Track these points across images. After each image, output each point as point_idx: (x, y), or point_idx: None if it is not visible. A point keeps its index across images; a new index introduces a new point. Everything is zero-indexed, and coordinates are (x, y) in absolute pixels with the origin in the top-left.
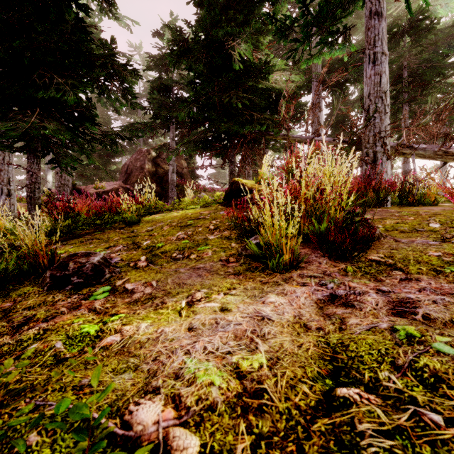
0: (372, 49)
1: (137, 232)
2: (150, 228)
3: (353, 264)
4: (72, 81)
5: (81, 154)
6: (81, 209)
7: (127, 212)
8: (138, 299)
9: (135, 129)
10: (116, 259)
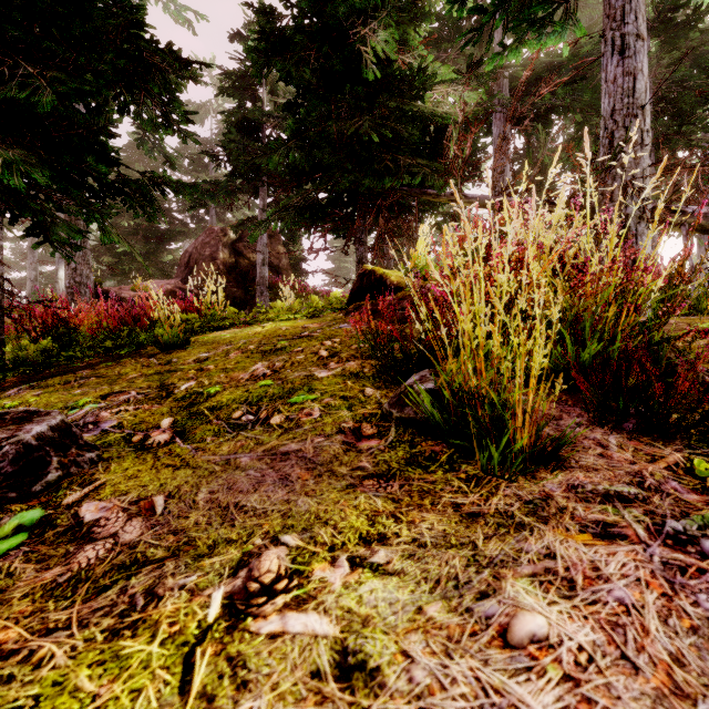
0: (618, 28)
1: (178, 363)
2: (204, 356)
3: (703, 453)
4: (57, 73)
5: (84, 219)
6: (84, 321)
7: (163, 325)
8: (86, 572)
9: (199, 192)
10: (108, 425)
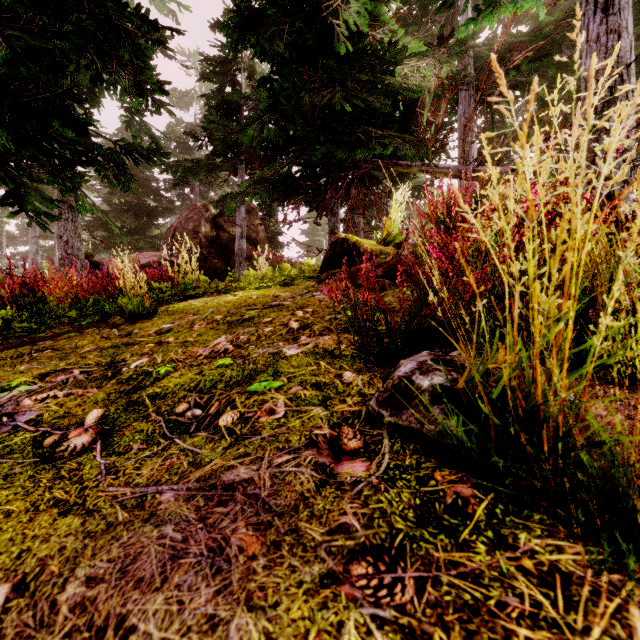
0: None
1: (138, 335)
2: (167, 327)
3: None
4: (18, 33)
5: (55, 187)
6: (55, 290)
7: (129, 294)
8: None
9: (182, 170)
10: (24, 419)
